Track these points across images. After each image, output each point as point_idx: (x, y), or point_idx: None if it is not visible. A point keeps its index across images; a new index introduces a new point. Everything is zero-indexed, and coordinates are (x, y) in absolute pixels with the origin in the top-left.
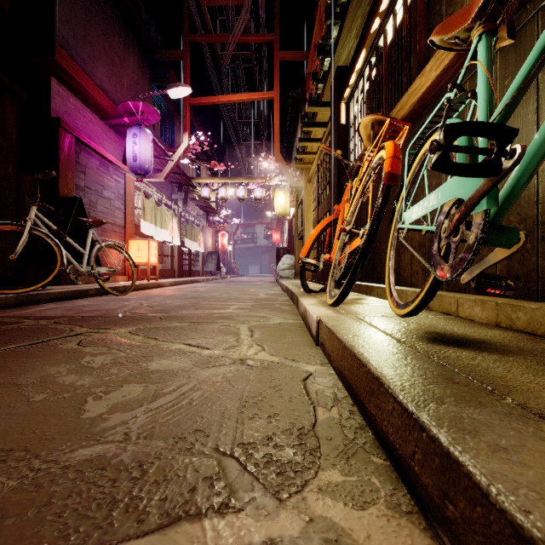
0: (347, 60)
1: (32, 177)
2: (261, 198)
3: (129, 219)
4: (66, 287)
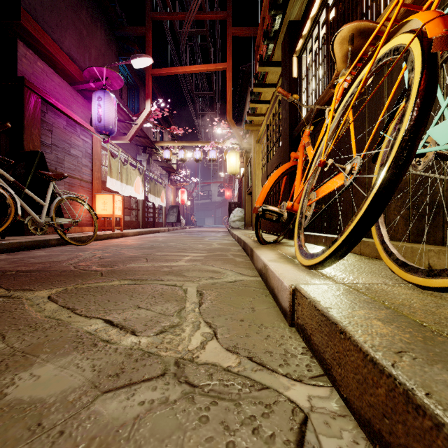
0: (299, 14)
1: None
2: (215, 159)
3: (96, 175)
4: (28, 237)
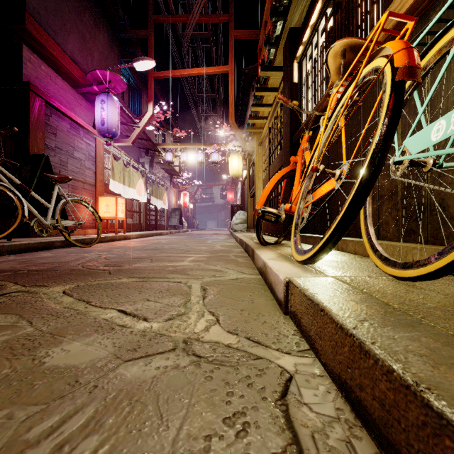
0: (300, 21)
1: (3, 136)
2: (218, 162)
3: (99, 178)
4: (33, 239)
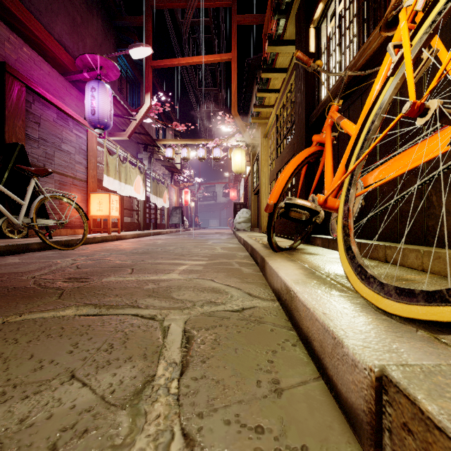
0: None
1: None
2: (220, 158)
3: (92, 173)
4: (6, 241)
